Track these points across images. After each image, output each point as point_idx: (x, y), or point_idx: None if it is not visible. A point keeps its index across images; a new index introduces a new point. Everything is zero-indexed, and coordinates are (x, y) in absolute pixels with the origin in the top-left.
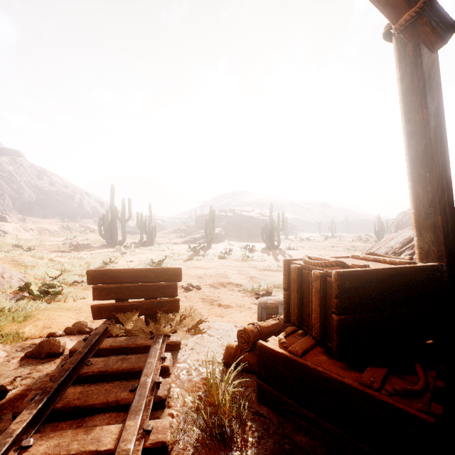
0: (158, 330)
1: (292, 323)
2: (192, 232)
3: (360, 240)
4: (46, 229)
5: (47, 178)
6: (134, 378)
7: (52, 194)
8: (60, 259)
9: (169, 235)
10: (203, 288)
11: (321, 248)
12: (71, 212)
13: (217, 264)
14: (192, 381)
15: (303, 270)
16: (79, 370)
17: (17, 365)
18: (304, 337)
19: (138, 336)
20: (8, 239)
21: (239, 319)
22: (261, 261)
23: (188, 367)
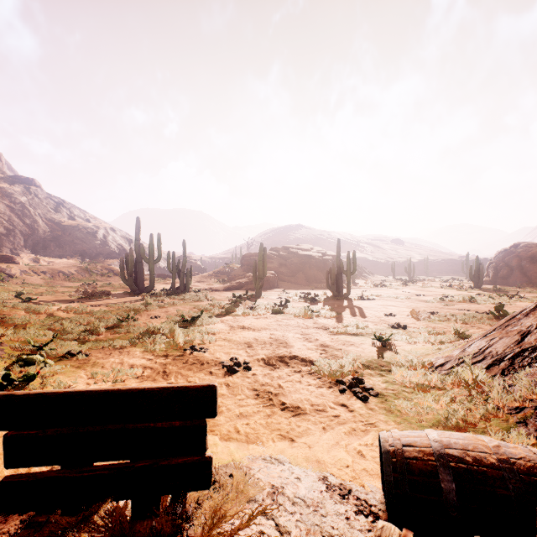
0: None
1: None
2: (236, 275)
3: (451, 286)
4: (61, 271)
5: (66, 210)
6: None
7: (72, 230)
8: (62, 314)
9: (209, 279)
10: (255, 368)
11: (404, 297)
12: (93, 251)
13: (272, 321)
14: None
15: None
16: None
17: None
18: None
19: None
20: (13, 285)
21: (326, 455)
22: (330, 317)
23: None
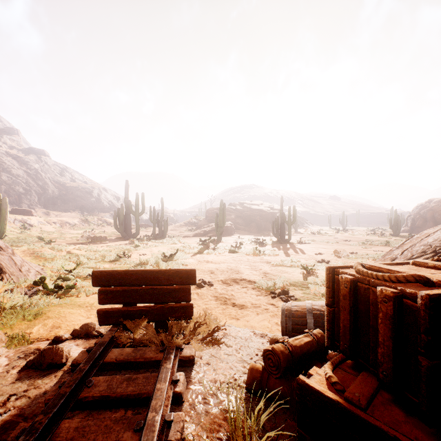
0: (169, 343)
1: (341, 352)
2: (202, 225)
3: (374, 234)
4: (67, 222)
5: (68, 174)
6: (141, 406)
7: (73, 189)
8: (77, 251)
9: (180, 228)
10: (215, 285)
11: (334, 242)
12: (90, 206)
13: (228, 258)
14: (210, 413)
15: (359, 284)
16: (77, 394)
17: (15, 378)
18: (361, 373)
19: (147, 347)
20: (33, 232)
21: (257, 324)
22: (273, 255)
23: (204, 391)
